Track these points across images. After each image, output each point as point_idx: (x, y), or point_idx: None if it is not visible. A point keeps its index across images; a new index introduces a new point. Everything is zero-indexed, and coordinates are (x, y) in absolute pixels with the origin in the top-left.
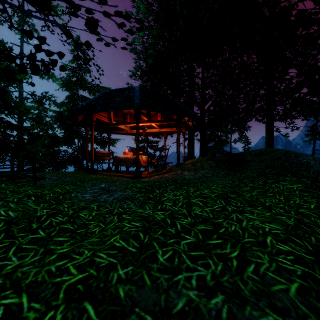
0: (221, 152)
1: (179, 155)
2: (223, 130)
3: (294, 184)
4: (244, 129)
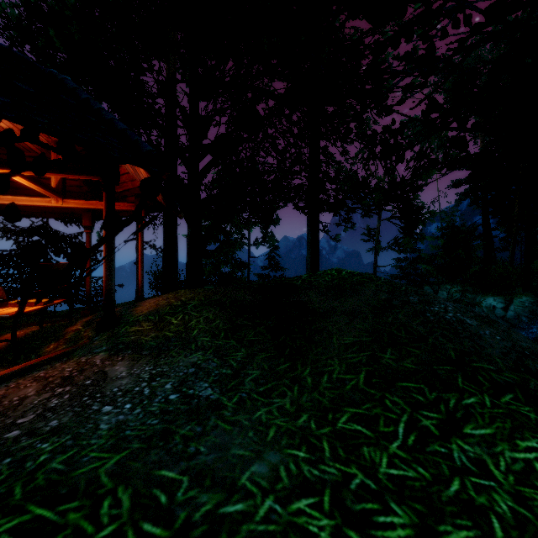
0: (231, 262)
1: (111, 291)
2: (235, 221)
3: (516, 437)
4: (271, 223)
